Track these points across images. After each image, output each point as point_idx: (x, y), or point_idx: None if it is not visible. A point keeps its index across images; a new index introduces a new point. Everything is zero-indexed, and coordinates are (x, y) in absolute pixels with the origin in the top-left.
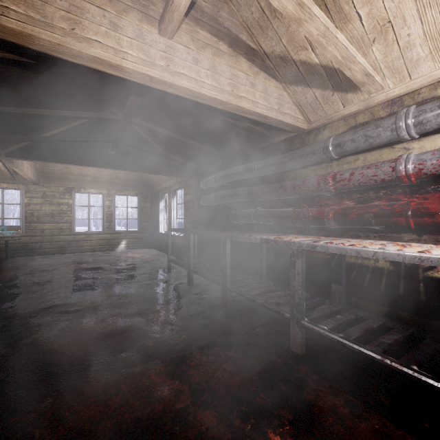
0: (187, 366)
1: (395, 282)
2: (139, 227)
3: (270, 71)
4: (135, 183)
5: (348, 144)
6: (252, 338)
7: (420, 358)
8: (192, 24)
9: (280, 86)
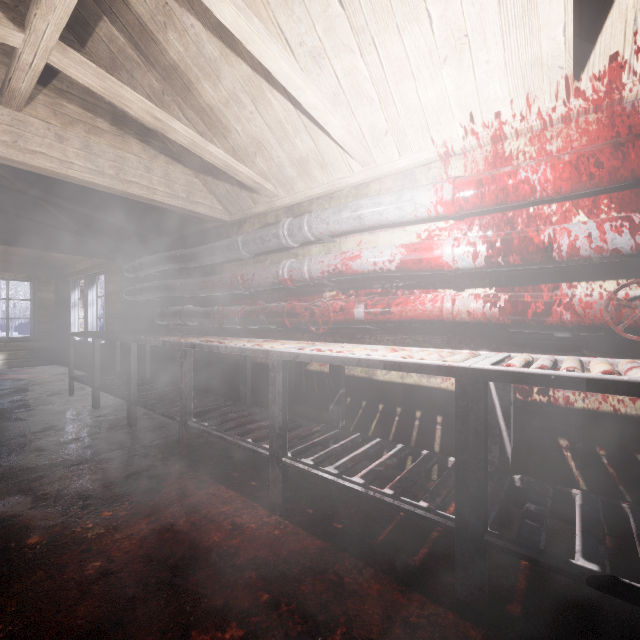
0: (40, 483)
1: (290, 378)
2: (34, 332)
3: (175, 155)
4: (24, 260)
5: (252, 244)
6: (143, 450)
7: (262, 434)
8: (55, 96)
9: (190, 172)
